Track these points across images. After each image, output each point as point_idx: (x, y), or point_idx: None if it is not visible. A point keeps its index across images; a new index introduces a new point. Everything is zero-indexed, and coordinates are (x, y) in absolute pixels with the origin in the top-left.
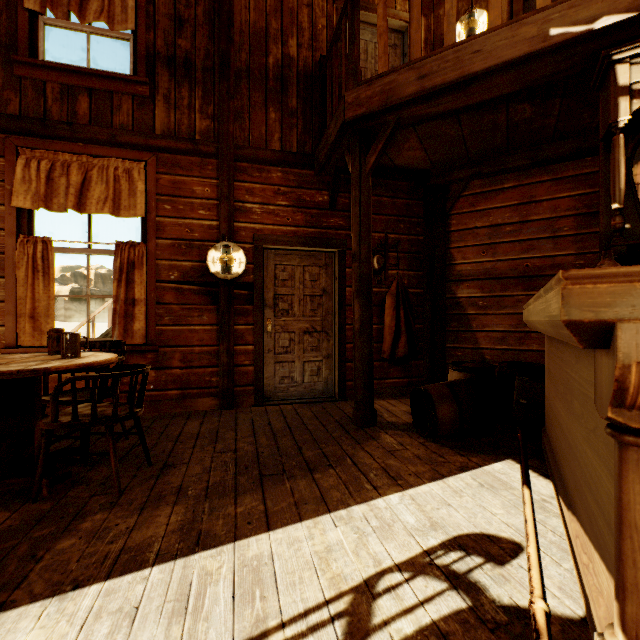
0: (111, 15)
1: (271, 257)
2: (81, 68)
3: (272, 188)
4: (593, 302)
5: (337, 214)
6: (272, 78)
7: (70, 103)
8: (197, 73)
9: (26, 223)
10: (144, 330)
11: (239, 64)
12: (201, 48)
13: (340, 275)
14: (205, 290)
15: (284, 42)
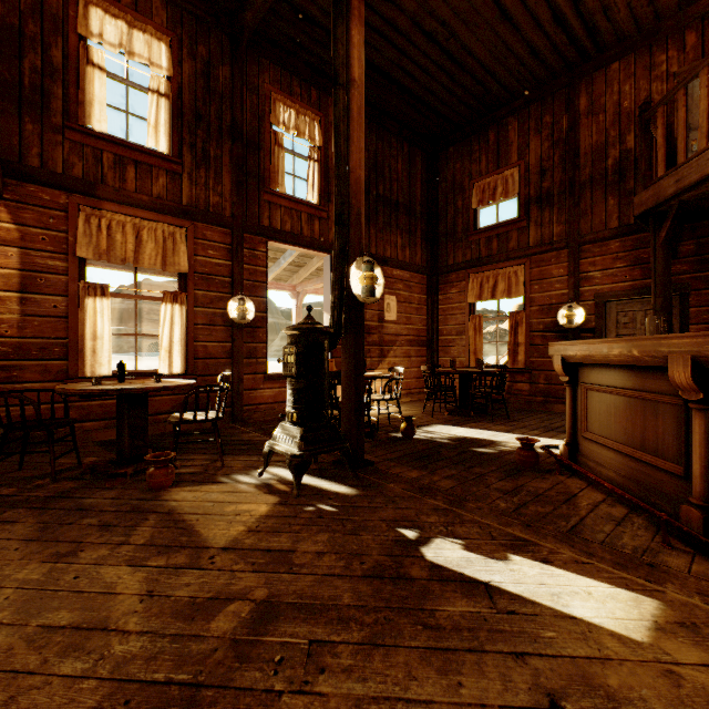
0: (507, 191)
1: (613, 307)
2: (493, 226)
3: (610, 256)
4: (551, 350)
5: (678, 261)
6: (610, 175)
7: (489, 245)
8: (554, 198)
9: (472, 309)
10: (523, 360)
11: (583, 178)
12: (556, 181)
13: (681, 315)
14: (560, 335)
15: (621, 142)
